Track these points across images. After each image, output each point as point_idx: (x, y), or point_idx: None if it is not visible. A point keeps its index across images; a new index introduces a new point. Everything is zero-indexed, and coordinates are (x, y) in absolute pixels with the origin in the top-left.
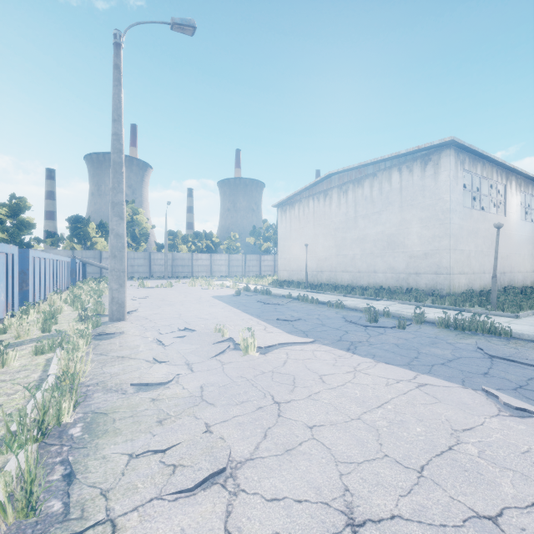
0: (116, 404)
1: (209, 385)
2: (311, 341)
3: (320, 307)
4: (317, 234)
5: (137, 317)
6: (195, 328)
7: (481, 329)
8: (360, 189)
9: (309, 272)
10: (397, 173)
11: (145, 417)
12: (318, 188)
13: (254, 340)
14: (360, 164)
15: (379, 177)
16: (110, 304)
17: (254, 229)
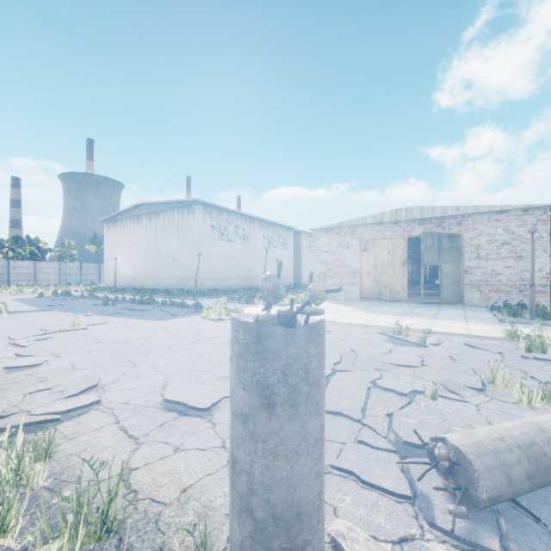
0: None
1: None
2: (48, 310)
3: (95, 300)
4: (133, 249)
5: None
6: None
7: (151, 303)
8: (159, 219)
9: (127, 279)
10: (177, 213)
11: None
12: (133, 212)
13: (7, 308)
14: (156, 202)
15: (168, 213)
16: None
17: (94, 236)
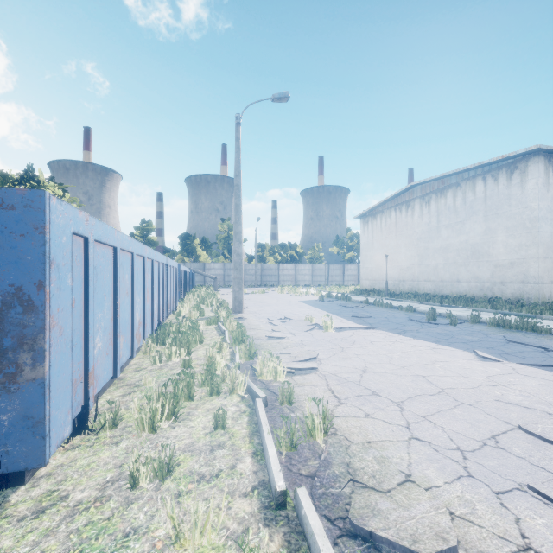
0: (261, 342)
1: (305, 340)
2: (373, 328)
3: (392, 310)
4: (399, 244)
5: (249, 311)
6: (292, 318)
7: (526, 327)
8: (443, 199)
9: (391, 281)
10: (481, 183)
11: (277, 347)
12: (400, 199)
13: (331, 323)
14: (441, 175)
15: (462, 187)
16: (234, 301)
17: (337, 238)
